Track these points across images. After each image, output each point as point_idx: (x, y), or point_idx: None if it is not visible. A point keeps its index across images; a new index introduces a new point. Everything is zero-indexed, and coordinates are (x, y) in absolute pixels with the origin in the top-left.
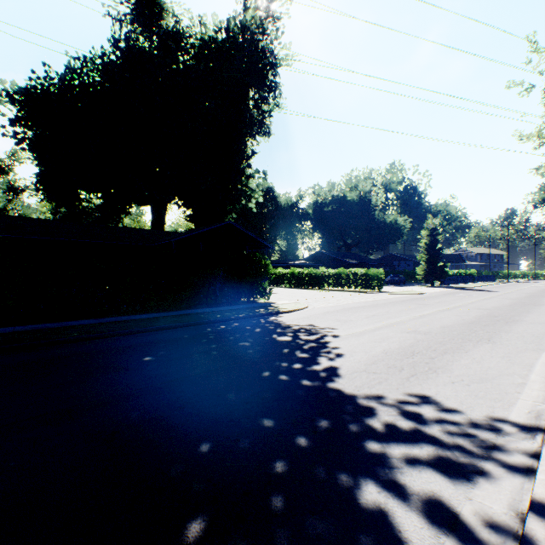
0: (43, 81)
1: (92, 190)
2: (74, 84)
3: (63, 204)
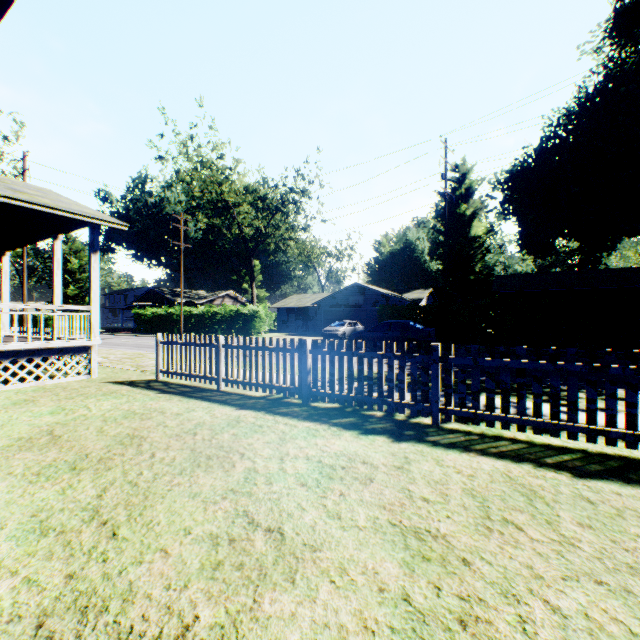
0: (521, 157)
1: (567, 234)
2: (547, 149)
3: (538, 256)
